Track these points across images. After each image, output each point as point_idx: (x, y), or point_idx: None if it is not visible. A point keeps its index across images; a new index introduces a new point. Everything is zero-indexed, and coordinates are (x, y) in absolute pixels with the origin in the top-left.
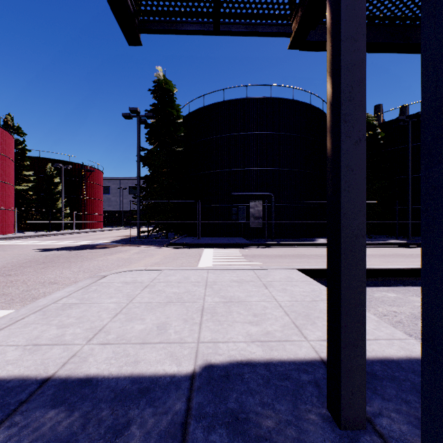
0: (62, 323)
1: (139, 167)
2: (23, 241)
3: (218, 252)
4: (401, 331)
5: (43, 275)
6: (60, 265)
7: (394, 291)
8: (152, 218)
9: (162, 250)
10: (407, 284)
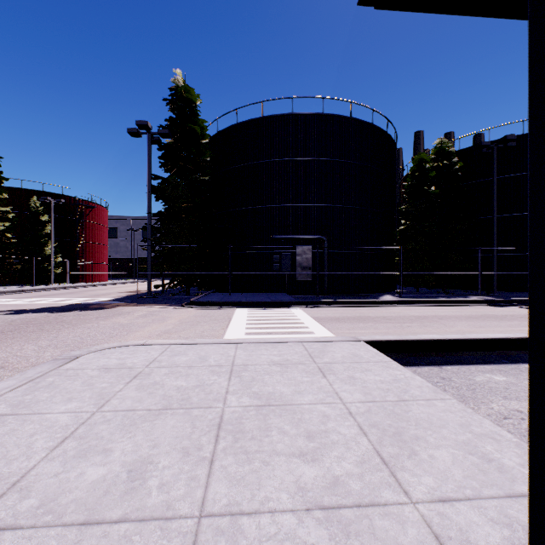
0: None
1: (150, 200)
2: None
3: (254, 314)
4: None
5: None
6: (25, 336)
7: (502, 372)
8: (168, 268)
9: (178, 312)
10: (514, 359)
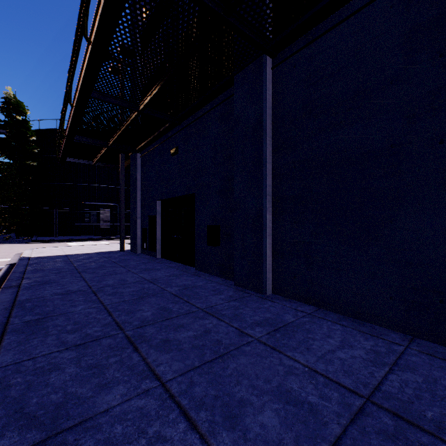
0: (49, 253)
1: None
2: None
3: (80, 243)
4: None
5: None
6: None
7: None
8: (4, 221)
9: (32, 245)
10: None
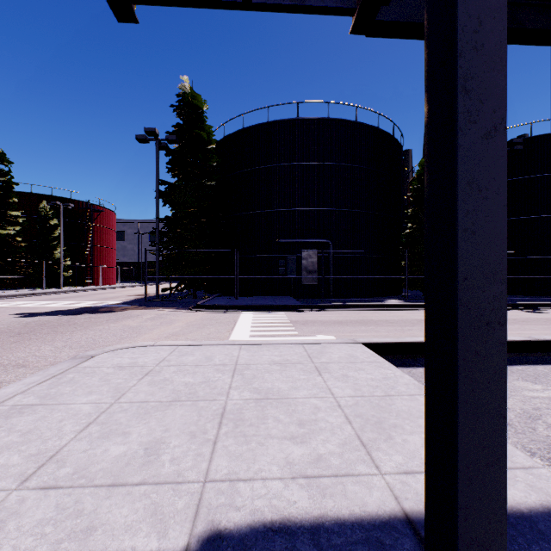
0: None
1: (158, 205)
2: (3, 302)
3: (259, 317)
4: (518, 446)
5: (10, 354)
6: (41, 337)
7: None
8: (175, 272)
9: (185, 315)
10: (507, 361)
